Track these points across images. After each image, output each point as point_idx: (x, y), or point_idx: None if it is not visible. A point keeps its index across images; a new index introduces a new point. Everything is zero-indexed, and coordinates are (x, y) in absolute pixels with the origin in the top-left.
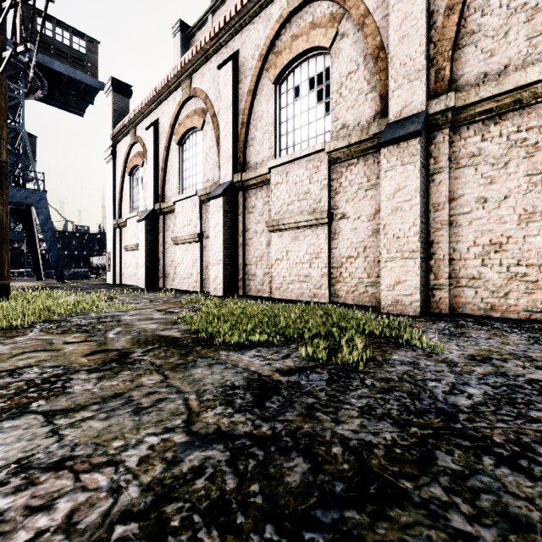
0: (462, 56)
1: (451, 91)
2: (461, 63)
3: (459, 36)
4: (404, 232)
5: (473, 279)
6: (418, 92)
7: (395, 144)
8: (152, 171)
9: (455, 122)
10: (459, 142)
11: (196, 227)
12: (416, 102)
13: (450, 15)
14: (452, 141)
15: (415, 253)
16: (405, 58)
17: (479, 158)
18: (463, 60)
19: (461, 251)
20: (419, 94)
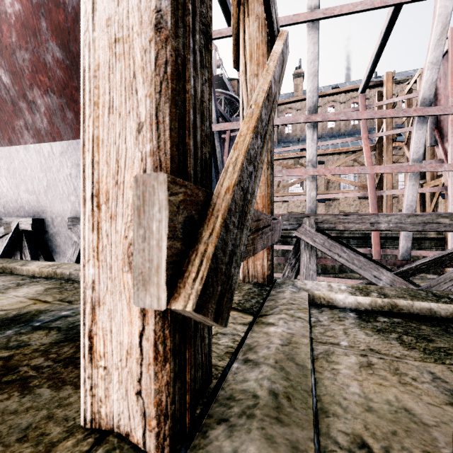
0: None
1: None
2: None
3: None
4: None
5: None
6: None
7: None
8: (324, 182)
9: None
10: None
11: (356, 207)
12: None
13: None
14: None
15: None
16: None
17: None
18: None
19: None
20: None
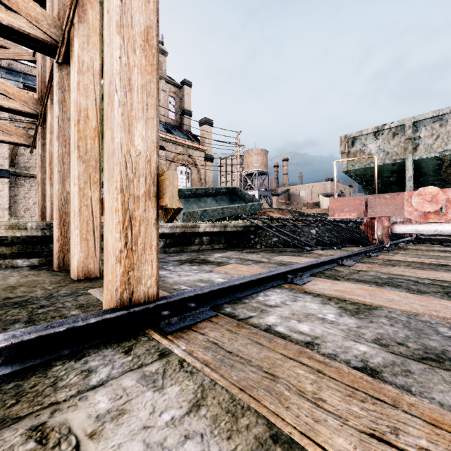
0: (19, 158)
1: (16, 166)
2: (19, 160)
3: (18, 152)
4: (3, 203)
5: (22, 217)
6: (6, 164)
7: (1, 178)
8: None
9: (17, 175)
10: (18, 181)
11: None
12: (6, 166)
13: (16, 146)
14: (16, 180)
15: (7, 209)
16: (1, 151)
17: (24, 187)
18: (19, 159)
19: (19, 210)
20: (7, 164)
